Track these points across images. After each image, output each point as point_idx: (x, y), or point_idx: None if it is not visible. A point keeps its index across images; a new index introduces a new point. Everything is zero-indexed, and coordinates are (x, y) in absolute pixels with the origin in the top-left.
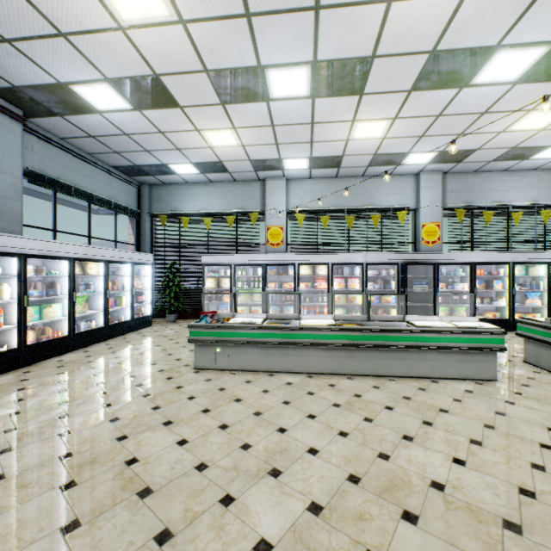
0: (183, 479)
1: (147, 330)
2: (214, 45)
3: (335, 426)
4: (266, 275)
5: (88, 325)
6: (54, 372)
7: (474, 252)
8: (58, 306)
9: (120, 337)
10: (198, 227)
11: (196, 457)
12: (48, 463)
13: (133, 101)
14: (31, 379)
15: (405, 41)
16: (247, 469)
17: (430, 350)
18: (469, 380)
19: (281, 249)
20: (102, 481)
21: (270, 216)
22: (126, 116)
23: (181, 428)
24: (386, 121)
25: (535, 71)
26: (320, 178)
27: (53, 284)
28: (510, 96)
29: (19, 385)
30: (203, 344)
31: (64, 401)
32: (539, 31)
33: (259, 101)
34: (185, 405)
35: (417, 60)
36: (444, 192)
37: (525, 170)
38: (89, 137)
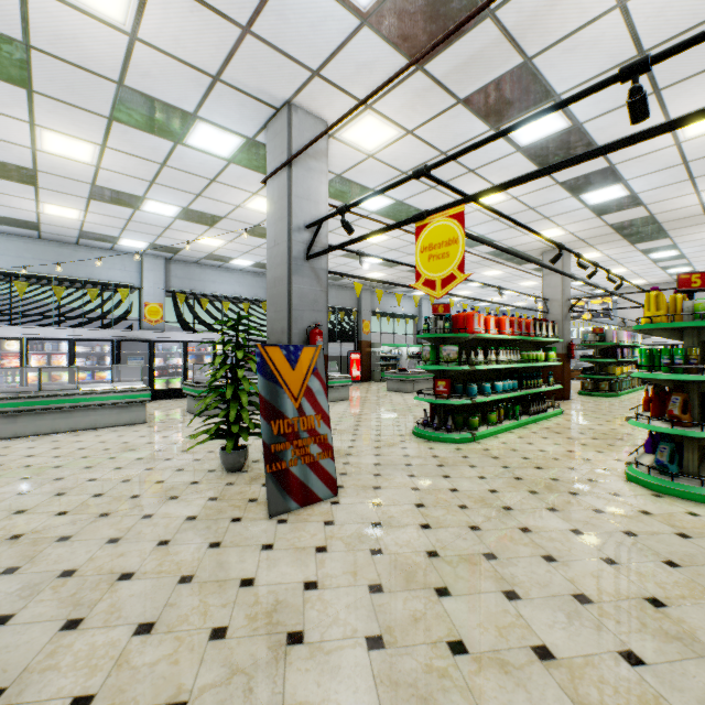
0: None
1: None
2: None
3: None
4: None
5: None
6: None
7: (187, 332)
8: None
9: None
10: None
11: None
12: None
13: None
14: None
15: (63, 172)
16: None
17: (94, 408)
18: (127, 425)
19: None
20: None
21: None
22: None
23: None
24: (79, 211)
25: (184, 216)
26: (16, 235)
27: None
28: (180, 224)
29: None
30: None
31: None
32: (167, 199)
33: None
34: None
35: (84, 185)
36: (169, 276)
37: (235, 270)
38: None
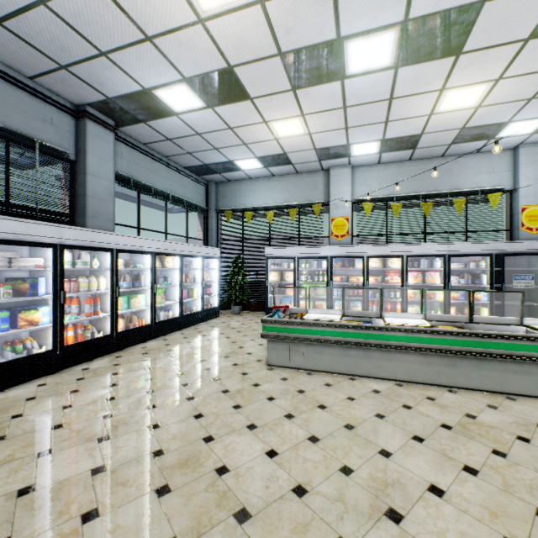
0: (282, 505)
1: (215, 321)
2: (292, 22)
3: (454, 457)
4: (331, 269)
5: (165, 314)
6: (140, 358)
7: None
8: (142, 297)
9: (192, 326)
10: (260, 221)
11: (291, 476)
12: (142, 459)
13: (206, 98)
14: (122, 364)
15: None
16: (356, 504)
17: None
18: None
19: (346, 241)
20: (196, 491)
21: (334, 207)
22: (200, 115)
23: (266, 435)
24: (486, 85)
25: None
26: (390, 163)
27: (138, 276)
28: None
29: (113, 369)
30: (276, 340)
31: (151, 390)
32: None
33: (333, 80)
34: (266, 407)
35: None
36: None
37: None
38: (167, 140)
